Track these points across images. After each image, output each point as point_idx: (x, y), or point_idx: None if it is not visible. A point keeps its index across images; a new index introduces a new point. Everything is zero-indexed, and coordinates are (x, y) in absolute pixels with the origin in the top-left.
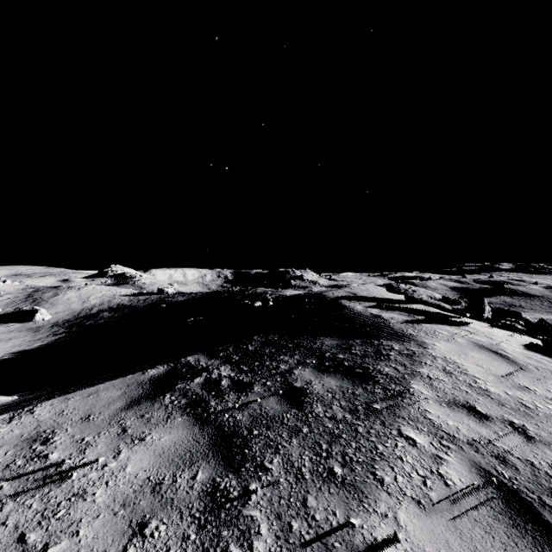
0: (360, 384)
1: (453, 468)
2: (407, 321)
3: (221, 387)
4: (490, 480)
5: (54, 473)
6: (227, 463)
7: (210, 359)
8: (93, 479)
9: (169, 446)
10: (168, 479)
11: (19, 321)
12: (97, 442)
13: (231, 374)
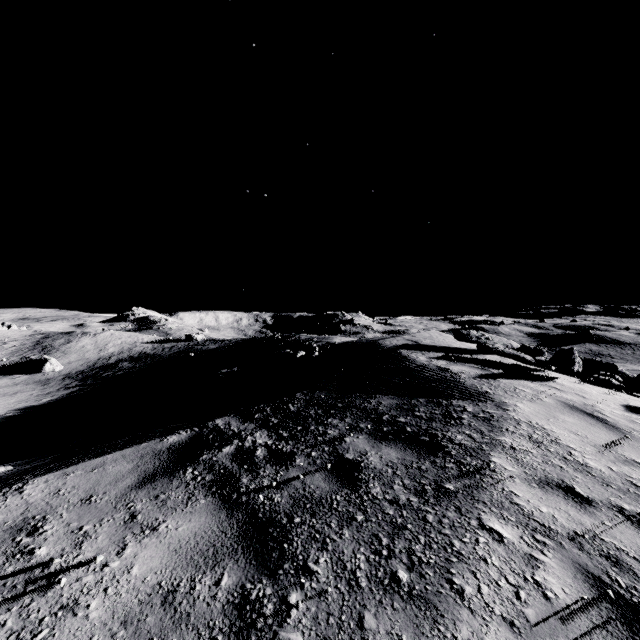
0: (426, 456)
1: (552, 574)
2: (481, 375)
3: (255, 459)
4: (602, 591)
5: (40, 575)
6: (260, 563)
7: (243, 422)
8: (88, 584)
9: (188, 538)
10: (184, 586)
11: (26, 372)
12: (97, 532)
13: (268, 442)
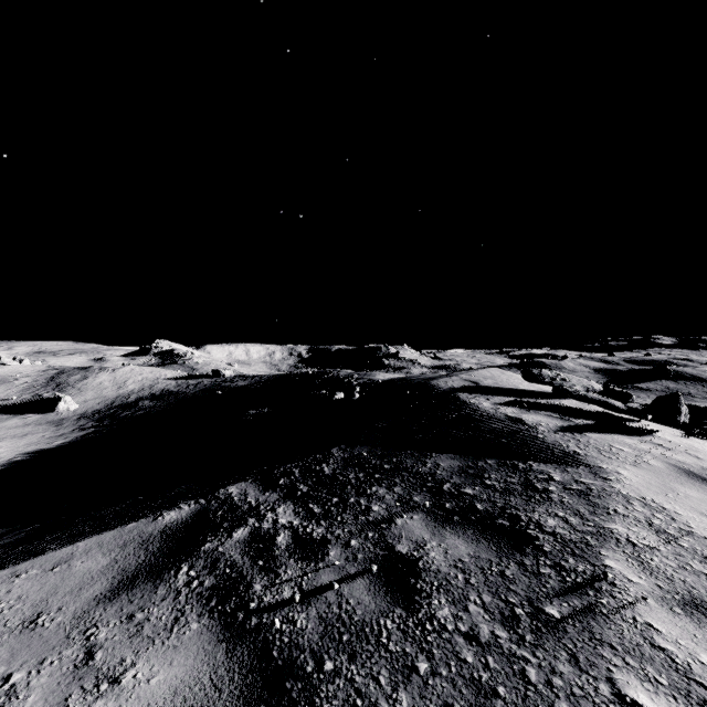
0: (510, 553)
1: None
2: (563, 428)
3: (275, 550)
4: None
5: None
6: None
7: (264, 490)
8: None
9: (162, 701)
10: None
11: (38, 411)
12: (30, 686)
13: (294, 522)
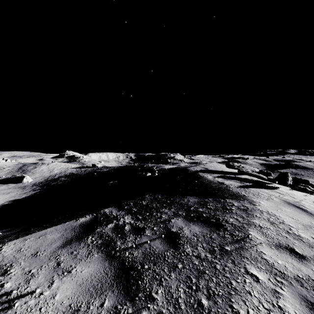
0: (214, 230)
1: (288, 301)
2: (240, 186)
3: (124, 231)
4: None
5: (5, 300)
6: (126, 292)
7: (119, 210)
8: (31, 305)
9: (87, 277)
10: (84, 307)
11: (14, 182)
12: (38, 273)
13: (131, 221)
